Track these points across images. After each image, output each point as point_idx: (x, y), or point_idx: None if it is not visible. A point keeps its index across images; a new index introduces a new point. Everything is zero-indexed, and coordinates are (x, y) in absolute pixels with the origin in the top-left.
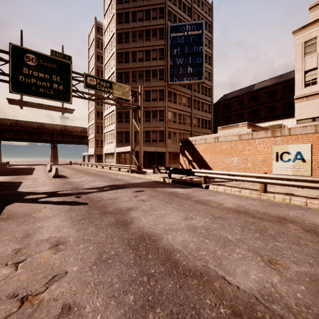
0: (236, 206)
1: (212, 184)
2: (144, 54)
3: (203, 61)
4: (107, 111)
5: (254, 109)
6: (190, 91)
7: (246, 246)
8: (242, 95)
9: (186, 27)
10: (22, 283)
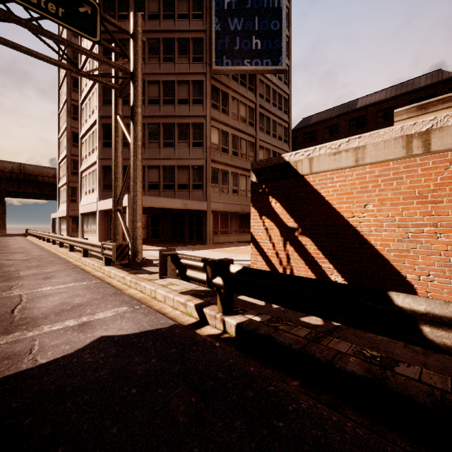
0: None
1: None
2: (162, 5)
3: (282, 28)
4: (85, 127)
5: None
6: (254, 96)
7: None
8: (337, 117)
9: None
10: None
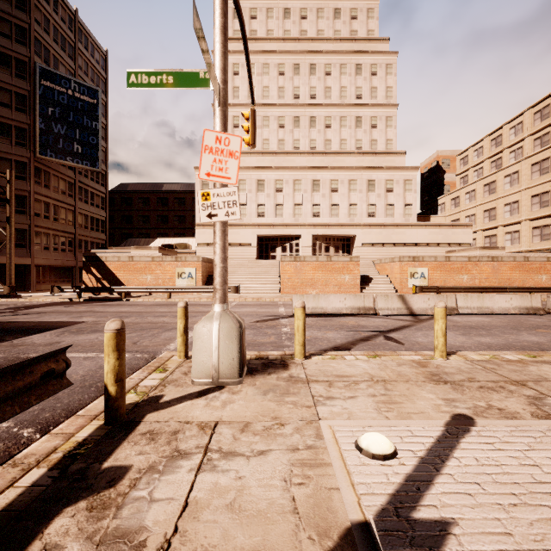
0: (155, 304)
1: (132, 298)
2: None
3: (99, 143)
4: None
5: (164, 215)
6: (73, 173)
7: (162, 308)
8: (149, 193)
9: (71, 83)
10: (97, 318)
